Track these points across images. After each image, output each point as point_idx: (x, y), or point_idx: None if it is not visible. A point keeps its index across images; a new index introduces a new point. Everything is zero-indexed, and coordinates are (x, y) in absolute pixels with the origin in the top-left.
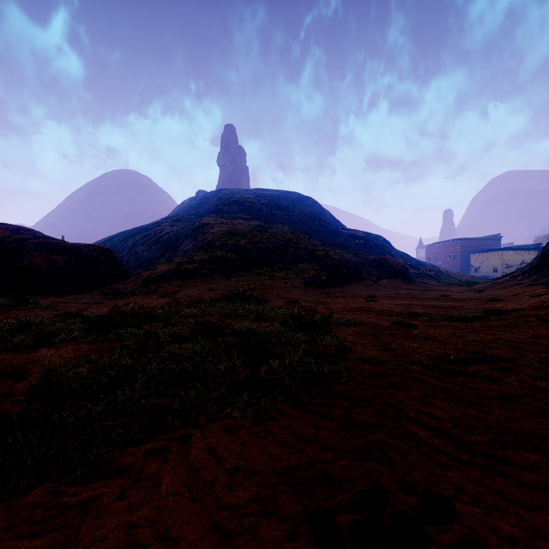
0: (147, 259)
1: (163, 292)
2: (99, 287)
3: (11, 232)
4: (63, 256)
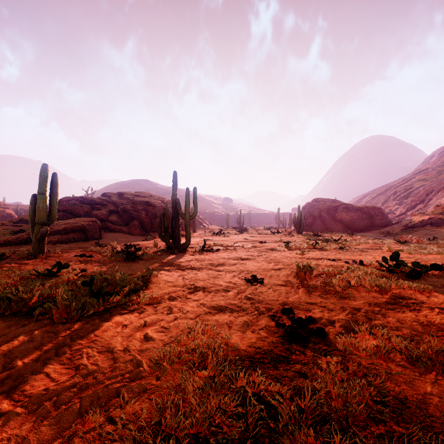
0: (398, 211)
1: (420, 233)
2: (374, 230)
3: (331, 203)
4: (355, 213)
